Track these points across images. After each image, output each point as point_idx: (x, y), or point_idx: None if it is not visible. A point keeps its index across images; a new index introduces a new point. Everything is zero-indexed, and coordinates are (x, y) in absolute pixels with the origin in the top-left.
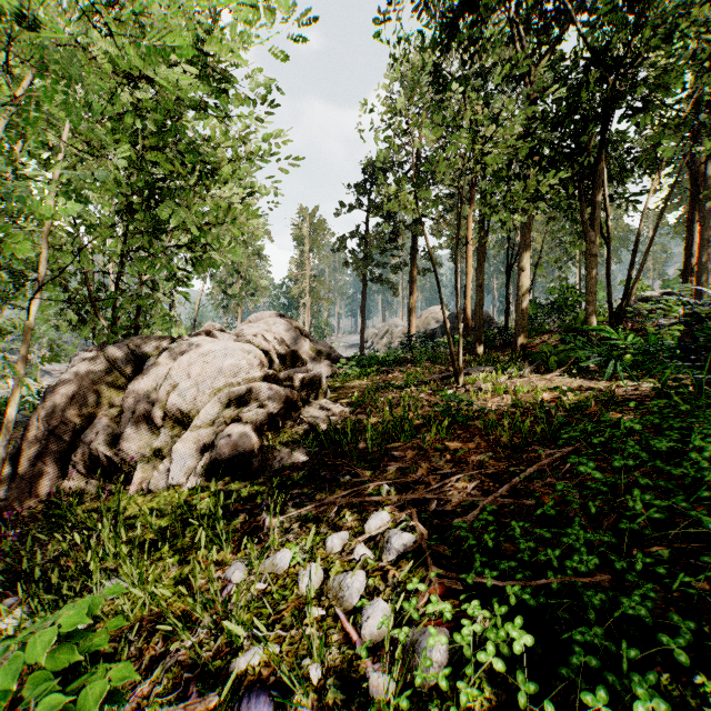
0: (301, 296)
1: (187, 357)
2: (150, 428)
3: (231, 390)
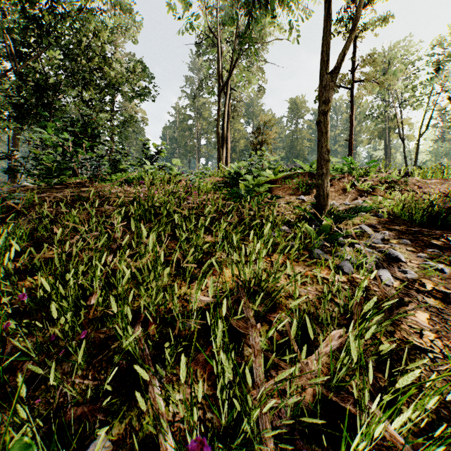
0: None
1: None
2: None
3: None
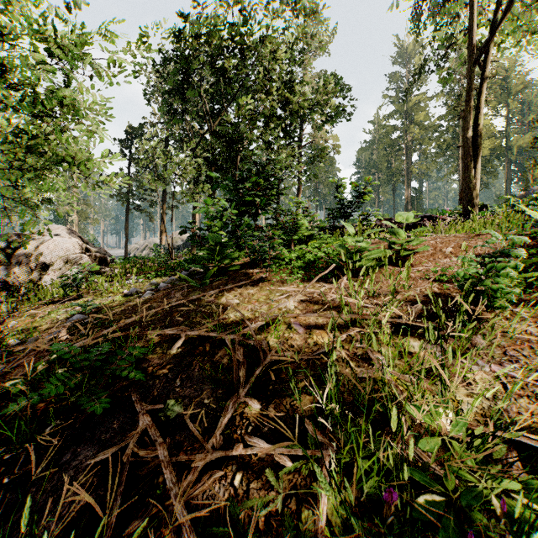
0: (69, 214)
1: (46, 242)
2: (28, 270)
3: (69, 256)
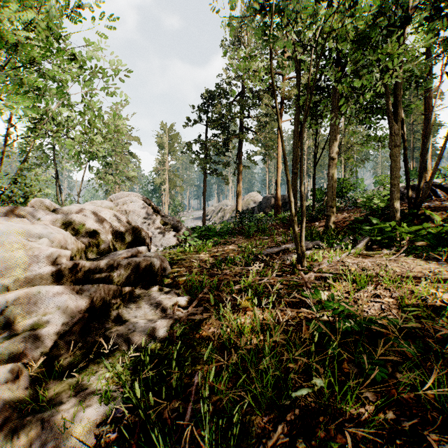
0: (162, 184)
1: None
2: None
3: None
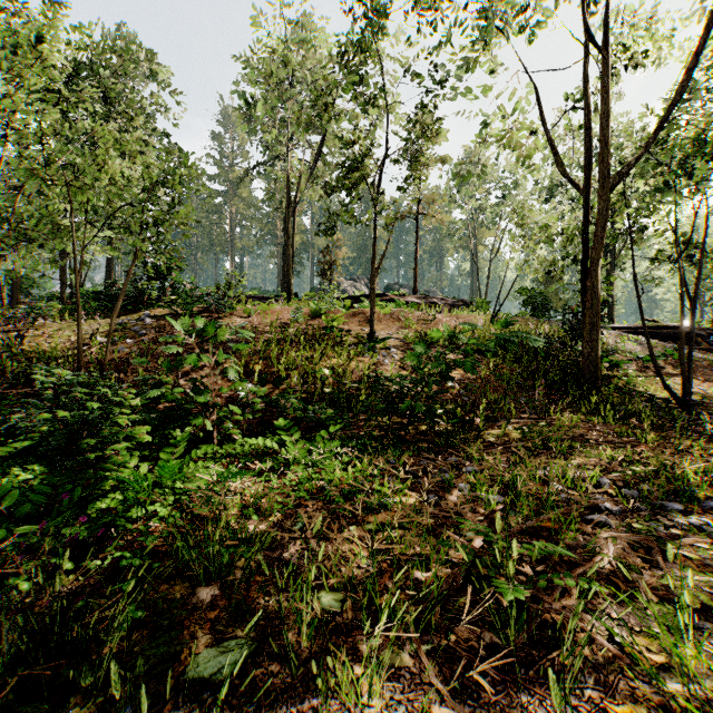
0: None
1: None
2: None
3: None
